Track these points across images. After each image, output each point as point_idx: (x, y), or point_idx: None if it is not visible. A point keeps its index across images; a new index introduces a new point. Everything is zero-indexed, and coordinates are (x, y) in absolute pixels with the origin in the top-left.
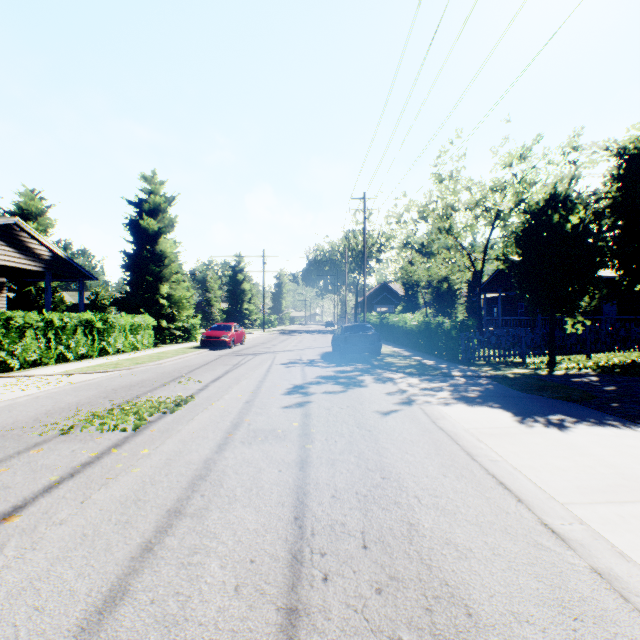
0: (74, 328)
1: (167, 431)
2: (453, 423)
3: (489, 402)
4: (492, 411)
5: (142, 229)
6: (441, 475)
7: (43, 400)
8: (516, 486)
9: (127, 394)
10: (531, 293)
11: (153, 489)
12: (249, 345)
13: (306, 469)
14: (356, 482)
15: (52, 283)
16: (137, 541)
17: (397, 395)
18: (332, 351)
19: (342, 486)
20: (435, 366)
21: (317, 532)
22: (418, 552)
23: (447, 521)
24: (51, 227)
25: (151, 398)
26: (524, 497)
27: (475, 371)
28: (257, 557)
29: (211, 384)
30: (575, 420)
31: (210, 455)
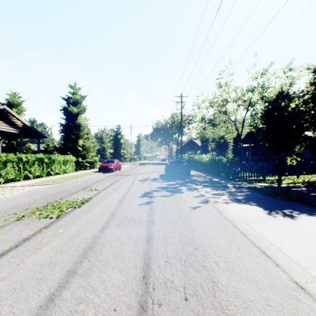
0: (33, 162)
1: (75, 218)
2: (231, 214)
3: (249, 202)
4: (252, 207)
5: (69, 112)
6: (228, 247)
7: (12, 200)
8: (273, 255)
9: (57, 197)
10: (269, 144)
11: (61, 256)
12: (123, 170)
13: (150, 243)
14: (179, 251)
15: (25, 139)
16: (45, 293)
17: (200, 197)
18: (165, 173)
19: (171, 254)
20: (218, 181)
21: (156, 287)
22: (220, 303)
23: (235, 280)
24: (24, 111)
25: (69, 199)
26: (279, 262)
27: (239, 184)
28: (118, 307)
29: (102, 191)
30: (298, 212)
31: (97, 233)
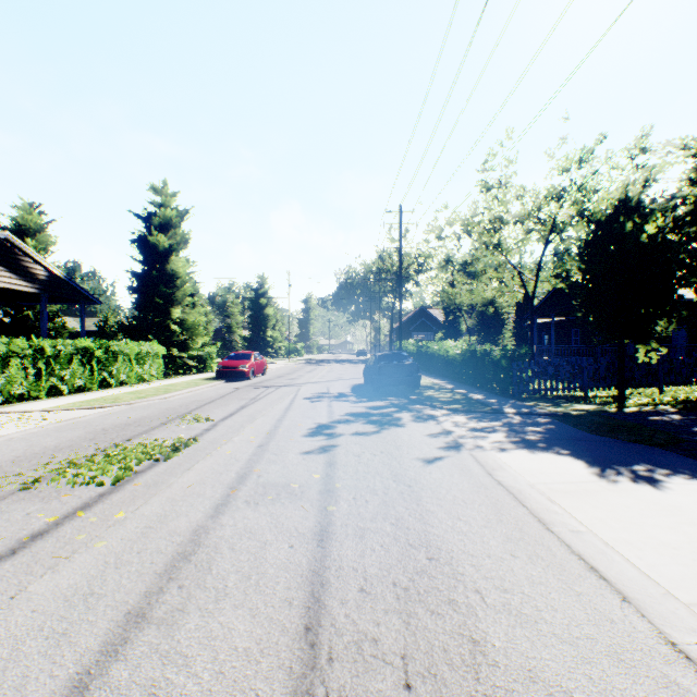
0: (69, 357)
1: (155, 485)
2: (514, 475)
3: (555, 447)
4: (561, 459)
5: (151, 246)
6: (508, 555)
7: (16, 443)
8: (615, 574)
9: (118, 435)
10: (596, 316)
11: (115, 576)
12: (271, 376)
13: (326, 544)
14: (393, 566)
15: (53, 307)
16: (68, 671)
17: (441, 437)
18: (364, 383)
19: (374, 572)
20: (483, 401)
21: (337, 656)
22: None
23: (527, 636)
24: (52, 245)
25: (146, 440)
26: (630, 593)
27: (531, 407)
28: None
29: (220, 423)
30: (667, 472)
31: (202, 521)
